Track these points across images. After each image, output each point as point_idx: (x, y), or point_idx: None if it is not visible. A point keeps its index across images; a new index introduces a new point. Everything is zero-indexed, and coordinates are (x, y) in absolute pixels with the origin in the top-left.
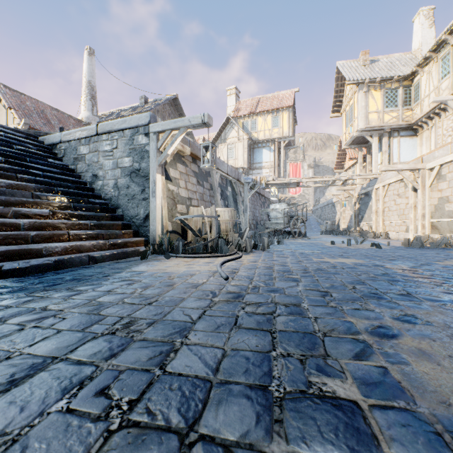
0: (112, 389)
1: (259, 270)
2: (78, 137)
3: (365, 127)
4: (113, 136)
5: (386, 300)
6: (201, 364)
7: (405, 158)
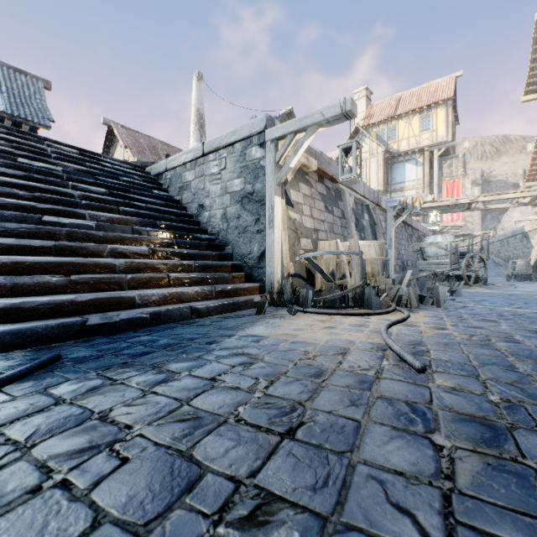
0: None
1: (468, 348)
2: (184, 162)
3: None
4: (221, 155)
5: None
6: None
7: None
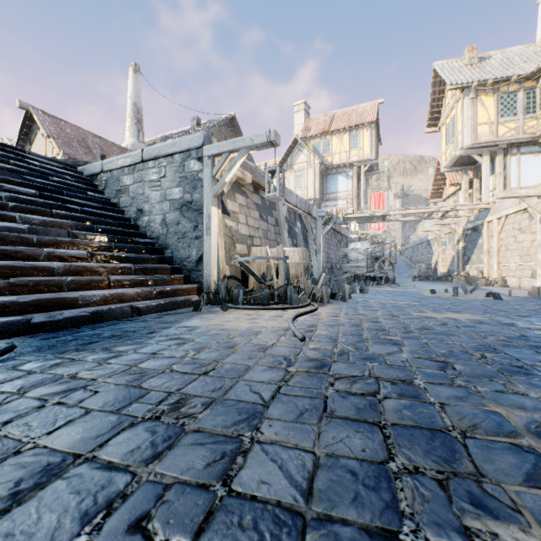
0: (153, 520)
1: (343, 327)
2: (121, 165)
3: (472, 143)
4: (161, 163)
5: (539, 378)
6: (284, 480)
7: (527, 182)
